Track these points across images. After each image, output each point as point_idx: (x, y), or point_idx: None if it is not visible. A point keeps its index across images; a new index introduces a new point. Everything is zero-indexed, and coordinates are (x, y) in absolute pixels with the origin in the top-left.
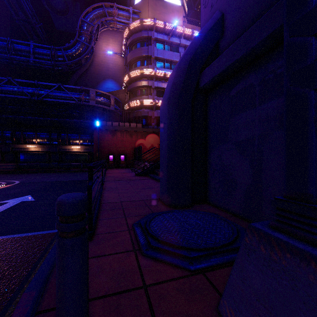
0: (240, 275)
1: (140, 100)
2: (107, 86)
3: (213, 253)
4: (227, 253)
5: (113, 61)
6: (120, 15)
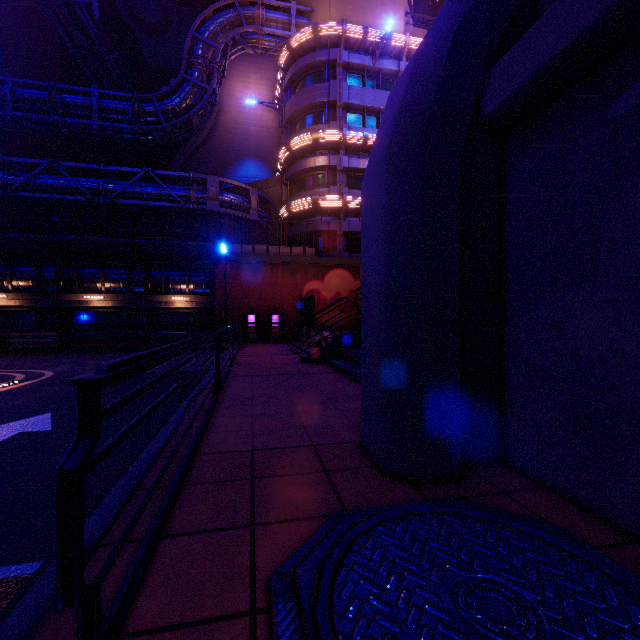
0: None
1: (313, 198)
2: (245, 172)
3: None
4: None
5: (256, 121)
6: (270, 21)
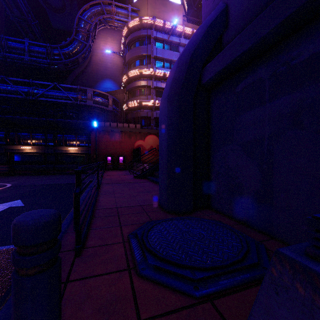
0: (266, 319)
1: (139, 100)
2: (105, 86)
3: (221, 273)
4: (237, 273)
5: (111, 60)
6: (118, 13)
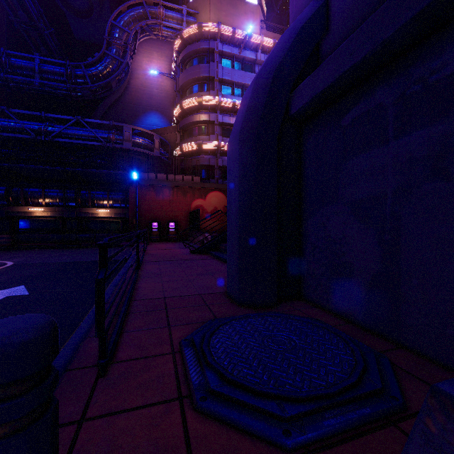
0: None
1: (198, 142)
2: (150, 121)
3: (326, 407)
4: (351, 407)
5: (158, 85)
6: (168, 17)
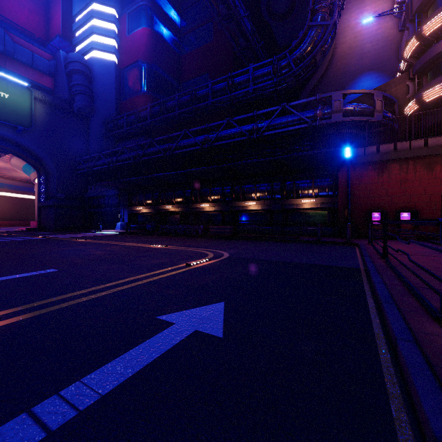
0: None
1: None
2: (360, 88)
3: None
4: None
5: (372, 37)
6: None
